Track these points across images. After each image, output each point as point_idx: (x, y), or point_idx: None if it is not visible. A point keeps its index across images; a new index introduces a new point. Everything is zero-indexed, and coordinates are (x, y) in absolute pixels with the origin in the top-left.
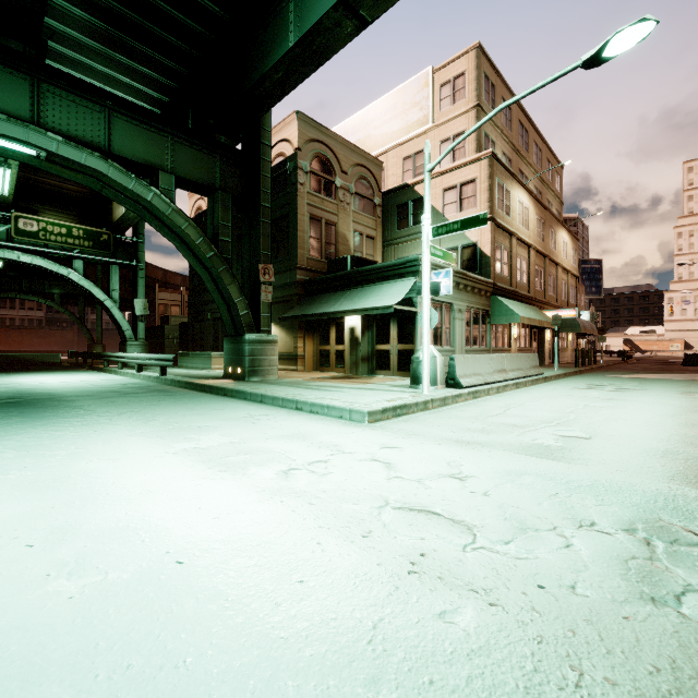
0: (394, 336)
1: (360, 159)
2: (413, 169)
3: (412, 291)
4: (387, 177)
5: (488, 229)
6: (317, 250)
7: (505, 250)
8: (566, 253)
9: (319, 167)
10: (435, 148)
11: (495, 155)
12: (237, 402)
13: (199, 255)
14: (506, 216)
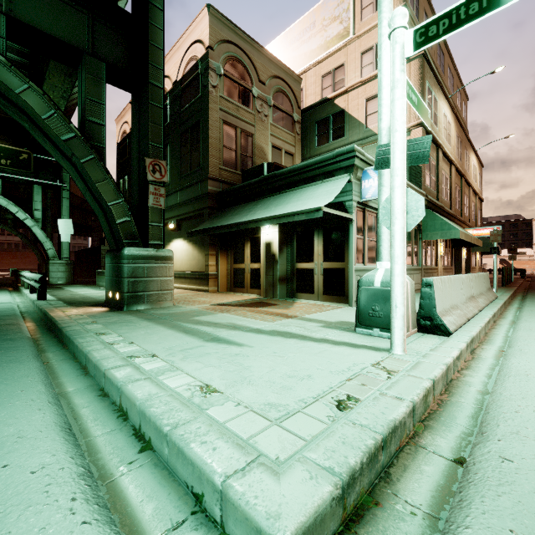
0: (318, 252)
1: (278, 72)
2: (333, 85)
3: (344, 193)
4: (306, 96)
5: (418, 136)
6: (232, 161)
7: (433, 162)
8: (475, 176)
9: (233, 71)
10: (356, 60)
11: (426, 55)
12: (7, 383)
13: (52, 138)
14: (434, 126)
